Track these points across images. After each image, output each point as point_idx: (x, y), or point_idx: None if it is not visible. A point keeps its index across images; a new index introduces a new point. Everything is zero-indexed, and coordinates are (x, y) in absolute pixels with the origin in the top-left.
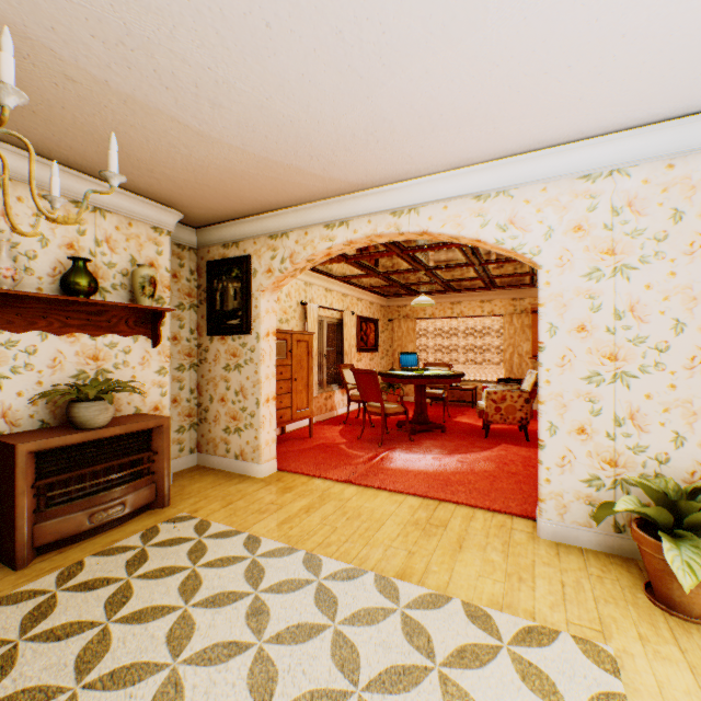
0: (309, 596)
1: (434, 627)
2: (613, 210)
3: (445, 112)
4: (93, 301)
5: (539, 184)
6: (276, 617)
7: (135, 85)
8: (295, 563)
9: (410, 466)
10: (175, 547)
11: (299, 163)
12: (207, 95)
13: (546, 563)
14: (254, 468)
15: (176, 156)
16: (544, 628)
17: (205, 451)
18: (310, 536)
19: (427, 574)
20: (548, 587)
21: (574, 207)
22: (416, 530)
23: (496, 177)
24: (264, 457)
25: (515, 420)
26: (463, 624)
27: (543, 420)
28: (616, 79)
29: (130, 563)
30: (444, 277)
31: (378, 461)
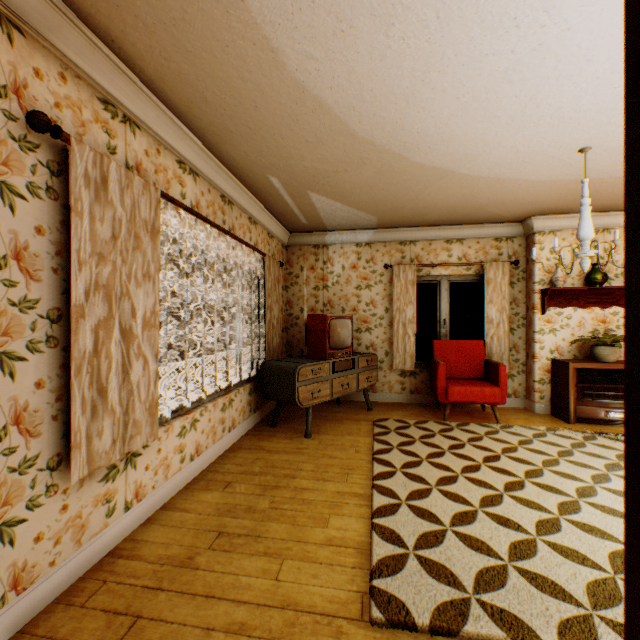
0: None
1: None
2: None
3: None
4: (603, 288)
5: None
6: None
7: None
8: None
9: None
10: None
11: None
12: None
13: None
14: None
15: None
16: None
17: None
18: None
19: None
20: None
21: None
22: None
23: None
24: None
25: None
26: None
27: None
28: None
29: None
30: None
31: None
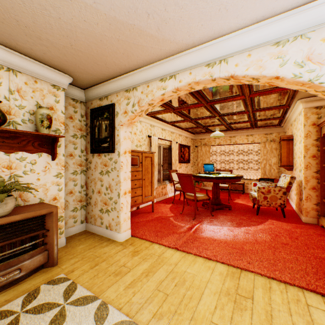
0: None
1: None
2: None
3: None
4: None
5: None
6: None
7: None
8: None
9: (214, 235)
10: (44, 312)
11: (139, 23)
12: None
13: None
14: (116, 235)
15: (50, 19)
16: None
17: (89, 222)
18: (147, 304)
19: None
20: None
21: None
22: (229, 302)
23: (295, 23)
24: (122, 228)
25: (276, 204)
26: None
27: None
28: None
29: None
30: (228, 121)
31: (193, 231)
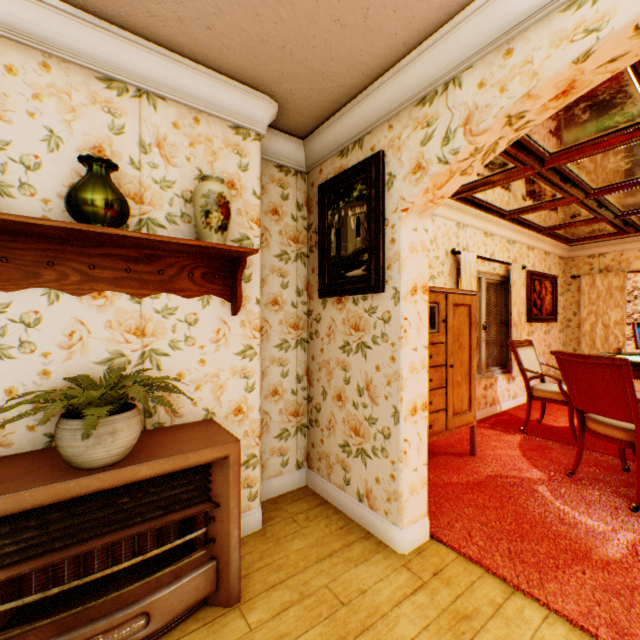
0: None
1: None
2: None
3: None
4: (106, 231)
5: None
6: None
7: None
8: None
9: None
10: None
11: None
12: None
13: None
14: (388, 530)
15: None
16: None
17: (315, 469)
18: None
19: None
20: None
21: None
22: None
23: None
24: (406, 515)
25: None
26: None
27: None
28: None
29: None
30: None
31: None
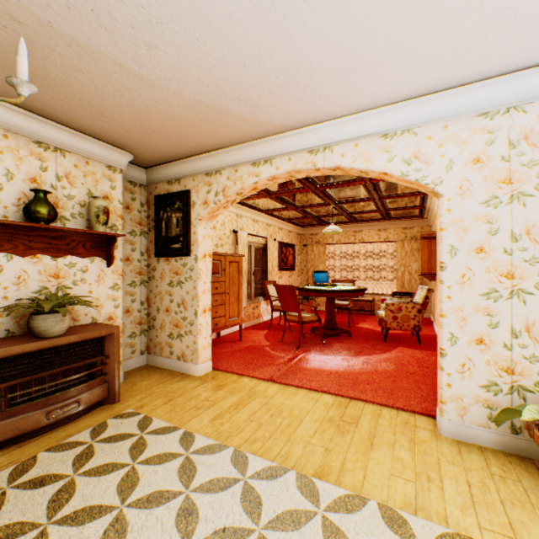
0: (236, 496)
1: (353, 532)
2: (510, 144)
3: (360, 52)
4: (52, 227)
5: (441, 122)
6: (204, 518)
7: (76, 27)
8: (224, 460)
9: (323, 366)
10: (120, 442)
11: (229, 106)
12: (143, 37)
13: (450, 462)
14: (193, 368)
15: (122, 100)
16: (459, 535)
17: (153, 353)
18: (238, 432)
19: (343, 472)
20: (455, 488)
21: (473, 142)
22: (331, 427)
23: (402, 117)
24: (201, 358)
25: (409, 326)
26: (381, 530)
27: (445, 331)
28: (524, 14)
29: (78, 459)
30: (349, 210)
31: (296, 362)
